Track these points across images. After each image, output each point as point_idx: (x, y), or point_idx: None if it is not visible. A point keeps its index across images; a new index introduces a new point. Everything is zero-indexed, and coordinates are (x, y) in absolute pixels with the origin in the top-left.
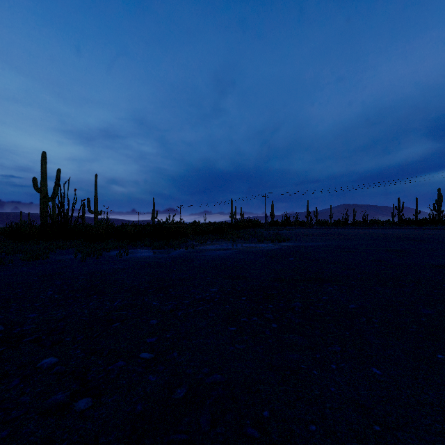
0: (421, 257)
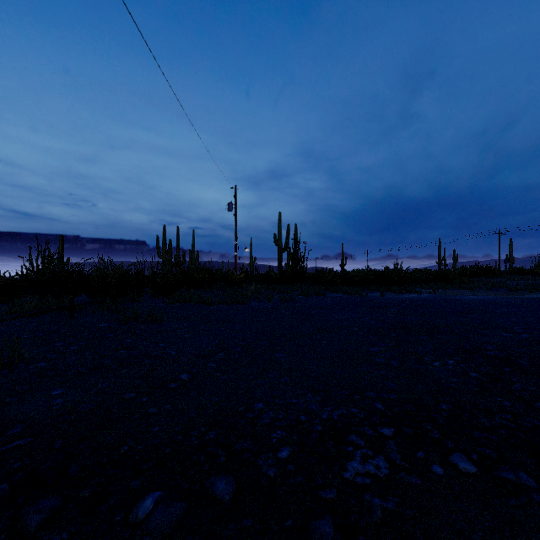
0: None
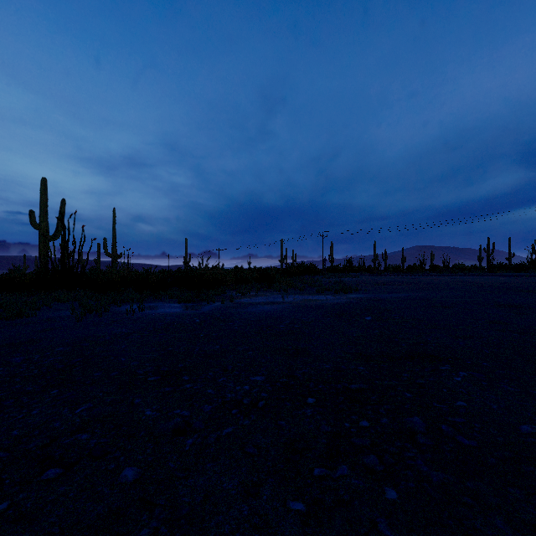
0: None
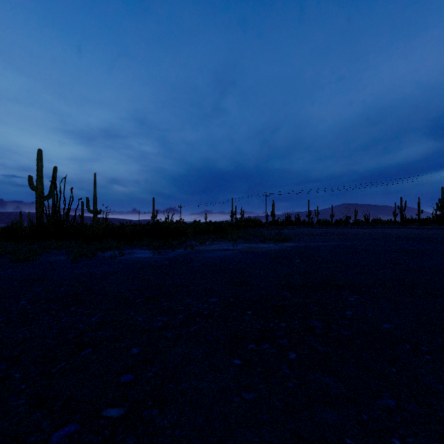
0: (438, 259)
